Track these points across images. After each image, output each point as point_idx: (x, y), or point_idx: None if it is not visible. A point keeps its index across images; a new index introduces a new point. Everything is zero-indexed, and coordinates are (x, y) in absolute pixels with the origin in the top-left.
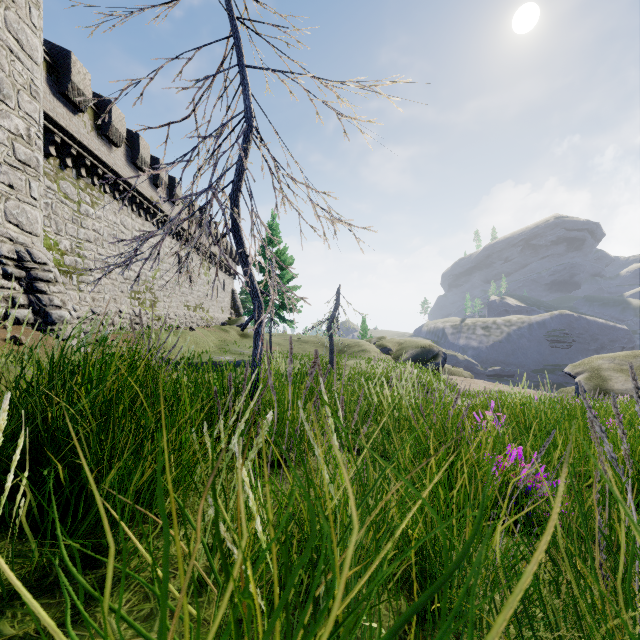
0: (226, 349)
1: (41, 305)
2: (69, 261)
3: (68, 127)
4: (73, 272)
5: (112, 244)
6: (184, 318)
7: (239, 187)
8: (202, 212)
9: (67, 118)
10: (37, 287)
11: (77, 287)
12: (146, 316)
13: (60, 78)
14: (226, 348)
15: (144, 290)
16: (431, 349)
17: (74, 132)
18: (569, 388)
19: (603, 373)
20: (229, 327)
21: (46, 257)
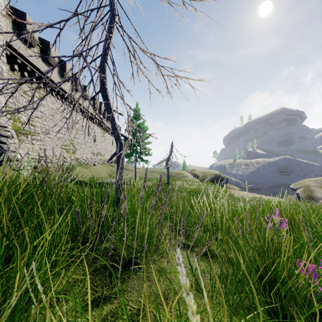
0: (112, 175)
1: (2, 150)
2: (26, 128)
3: (25, 55)
4: (28, 134)
5: (51, 119)
6: (91, 159)
7: (105, 59)
8: (100, 104)
9: (24, 50)
10: (0, 140)
11: (31, 142)
12: (70, 158)
13: (20, 27)
14: (112, 175)
15: (69, 144)
16: (220, 175)
17: (28, 58)
18: (292, 196)
19: (311, 188)
20: (115, 164)
21: (6, 123)
